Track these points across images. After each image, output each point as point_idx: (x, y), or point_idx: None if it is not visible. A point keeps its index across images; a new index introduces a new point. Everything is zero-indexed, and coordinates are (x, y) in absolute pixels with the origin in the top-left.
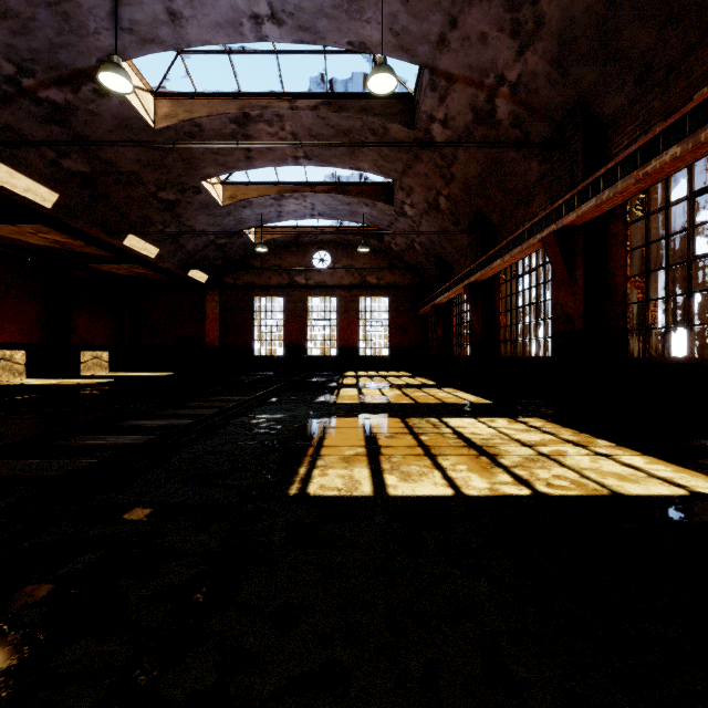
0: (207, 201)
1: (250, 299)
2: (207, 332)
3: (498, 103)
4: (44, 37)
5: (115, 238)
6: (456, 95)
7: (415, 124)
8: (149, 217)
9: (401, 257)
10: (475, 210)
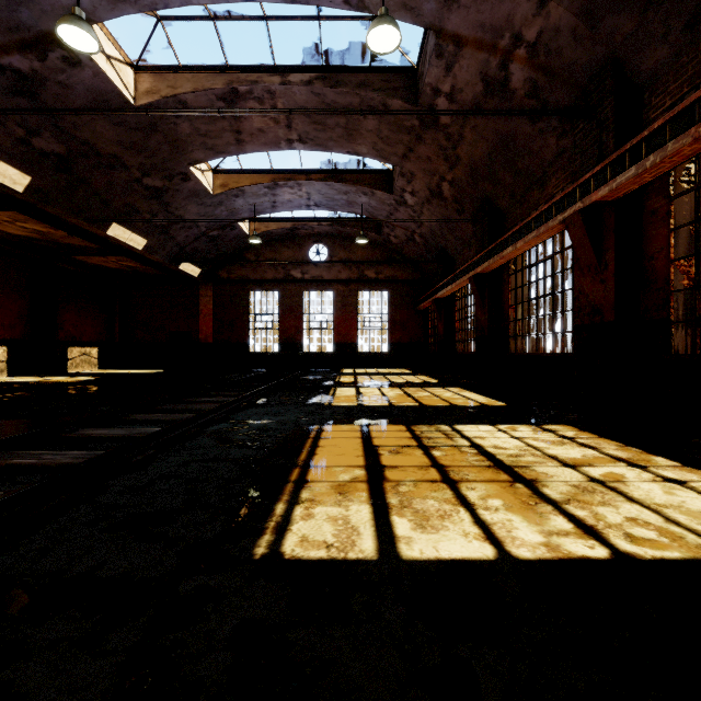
0: (197, 189)
1: (245, 293)
2: (200, 328)
3: (512, 69)
4: None
5: (98, 227)
6: (465, 62)
7: (418, 99)
8: (135, 205)
9: (400, 250)
10: (481, 196)
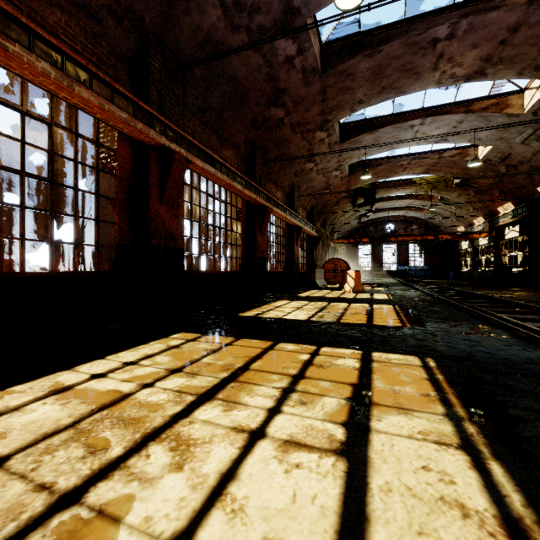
0: None
1: None
2: None
3: None
4: None
5: None
6: None
7: None
8: None
9: None
10: None
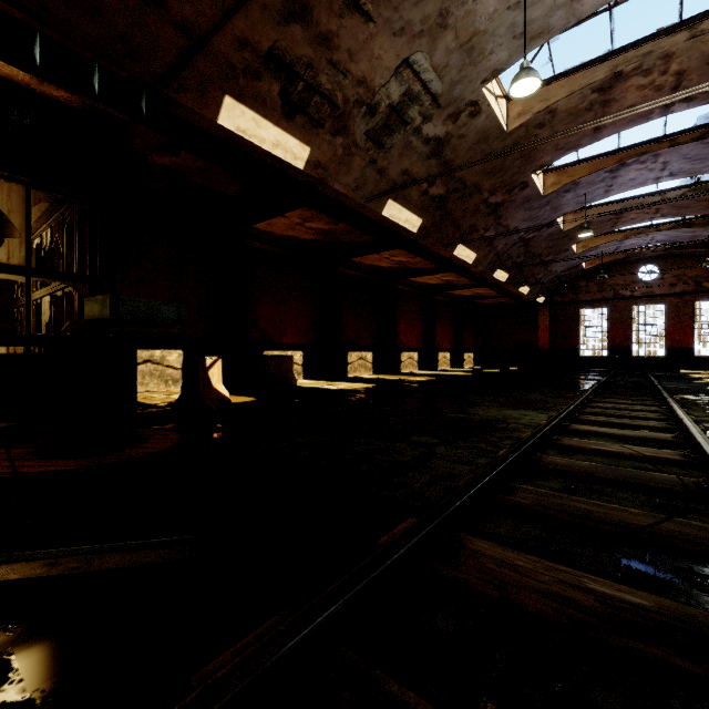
0: (568, 254)
1: (575, 311)
2: (538, 338)
3: None
4: (542, 218)
5: (516, 288)
6: None
7: None
8: (533, 272)
9: None
10: None
